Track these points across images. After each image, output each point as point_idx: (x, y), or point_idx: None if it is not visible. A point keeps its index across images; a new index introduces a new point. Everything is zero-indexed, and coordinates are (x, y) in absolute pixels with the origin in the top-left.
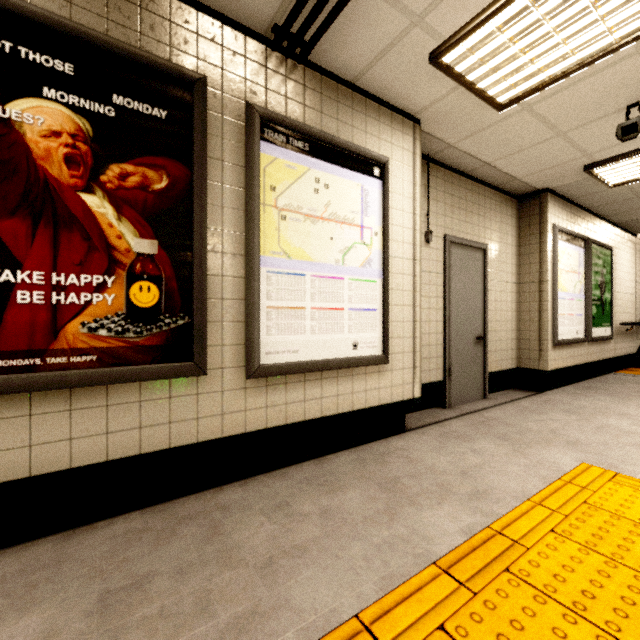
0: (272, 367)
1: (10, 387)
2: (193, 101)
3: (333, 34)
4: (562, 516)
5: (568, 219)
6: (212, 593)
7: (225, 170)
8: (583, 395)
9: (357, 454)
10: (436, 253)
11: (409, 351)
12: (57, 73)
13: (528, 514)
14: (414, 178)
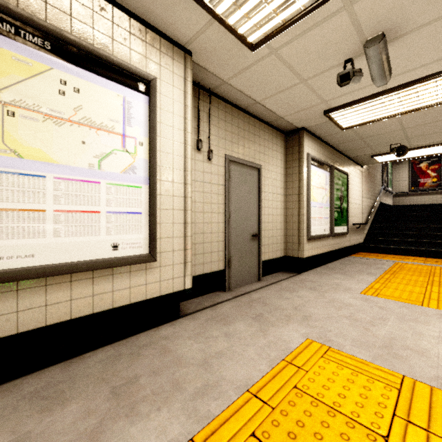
0: None
1: None
2: None
3: None
4: (270, 409)
5: (318, 151)
6: None
7: None
8: (326, 274)
9: (117, 349)
10: (218, 168)
11: (180, 249)
12: None
13: (239, 412)
14: (185, 100)
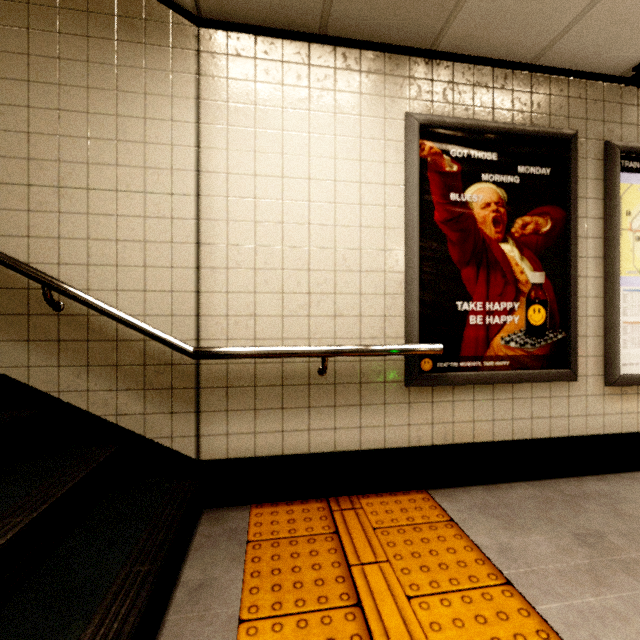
0: (630, 378)
1: (469, 380)
2: (570, 154)
3: None
4: None
5: None
6: None
7: (588, 205)
8: None
9: None
10: None
11: None
12: (488, 162)
13: None
14: None
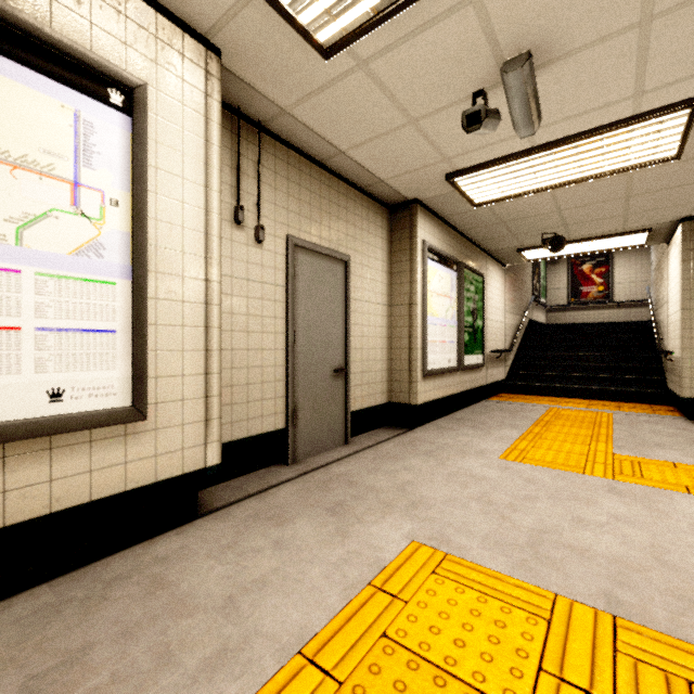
0: None
1: None
2: None
3: None
4: (334, 687)
5: (440, 238)
6: None
7: None
8: (451, 429)
9: (61, 590)
10: (274, 258)
11: (197, 396)
12: None
13: None
14: (208, 133)
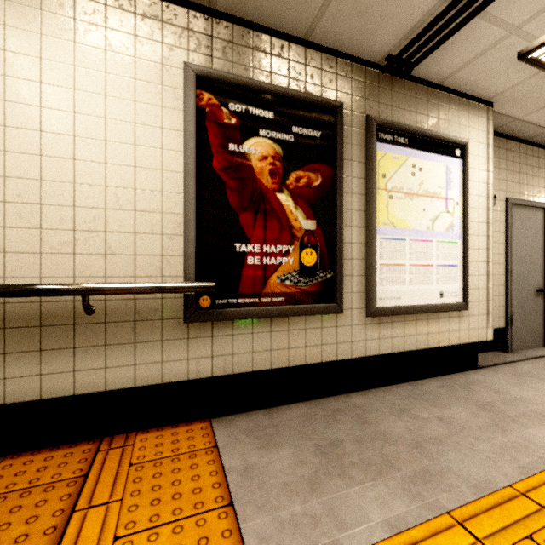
0: (384, 309)
1: (246, 315)
2: (336, 122)
3: (434, 53)
4: None
5: None
6: (389, 456)
7: (353, 167)
8: None
9: (443, 382)
10: (498, 214)
11: (483, 300)
12: (265, 119)
13: None
14: (487, 153)
